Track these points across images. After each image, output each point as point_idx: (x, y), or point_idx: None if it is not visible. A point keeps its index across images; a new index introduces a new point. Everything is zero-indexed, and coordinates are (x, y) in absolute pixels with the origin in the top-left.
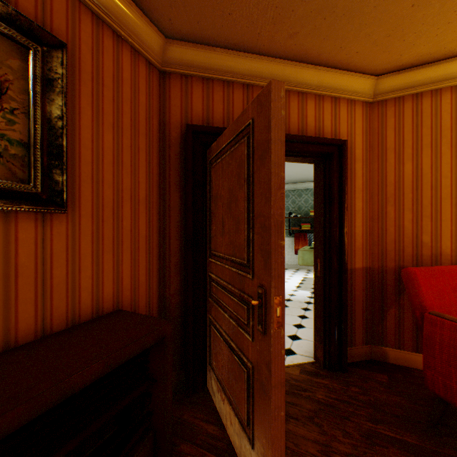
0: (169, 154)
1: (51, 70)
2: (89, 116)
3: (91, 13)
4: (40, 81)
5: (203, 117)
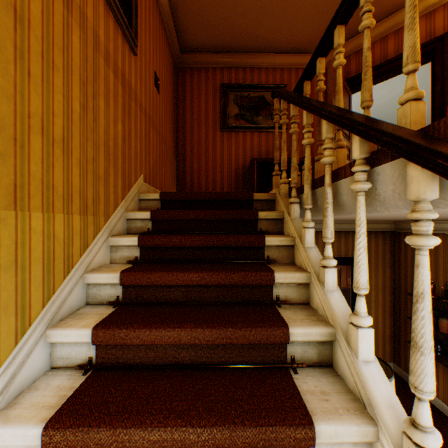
0: None
1: None
2: None
3: (294, 70)
4: None
5: (344, 77)
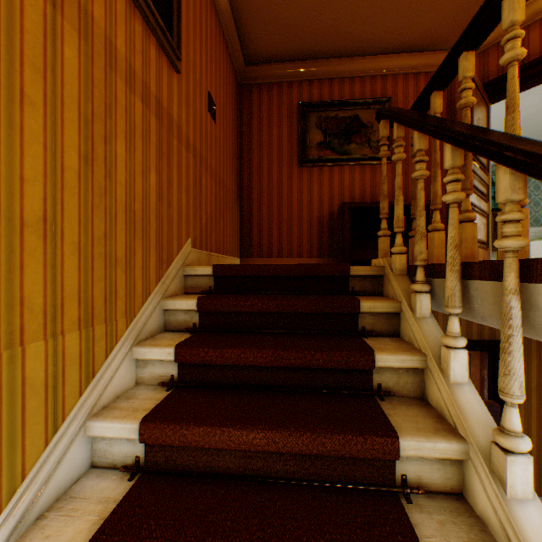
0: (453, 120)
1: None
2: None
3: (402, 76)
4: None
5: (478, 82)
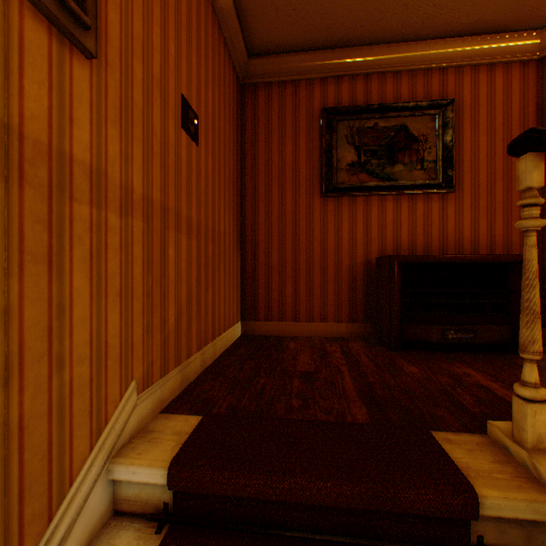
0: None
1: (445, 118)
2: (467, 132)
3: (469, 68)
4: (440, 128)
5: None
